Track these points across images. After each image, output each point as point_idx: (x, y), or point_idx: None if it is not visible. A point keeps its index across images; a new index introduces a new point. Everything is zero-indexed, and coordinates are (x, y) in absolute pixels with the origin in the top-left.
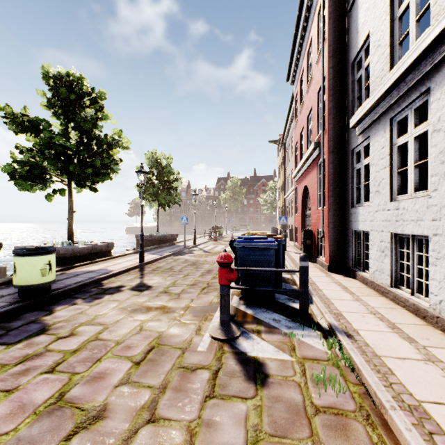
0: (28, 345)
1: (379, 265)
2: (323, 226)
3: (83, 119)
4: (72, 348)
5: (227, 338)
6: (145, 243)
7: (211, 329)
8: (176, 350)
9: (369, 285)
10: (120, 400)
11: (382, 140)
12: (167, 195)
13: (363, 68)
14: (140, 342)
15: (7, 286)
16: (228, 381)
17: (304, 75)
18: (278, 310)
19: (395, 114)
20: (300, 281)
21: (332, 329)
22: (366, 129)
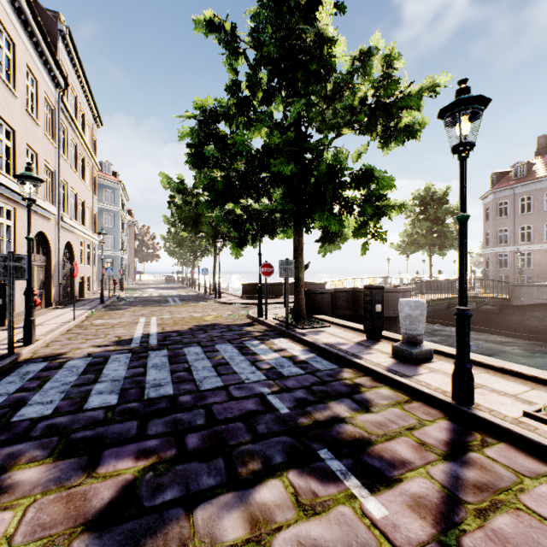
0: None
1: None
2: None
3: None
4: None
5: None
6: None
7: None
8: None
9: None
10: None
11: None
12: None
13: None
14: None
15: None
16: None
17: None
18: None
19: None
20: None
21: None
22: None
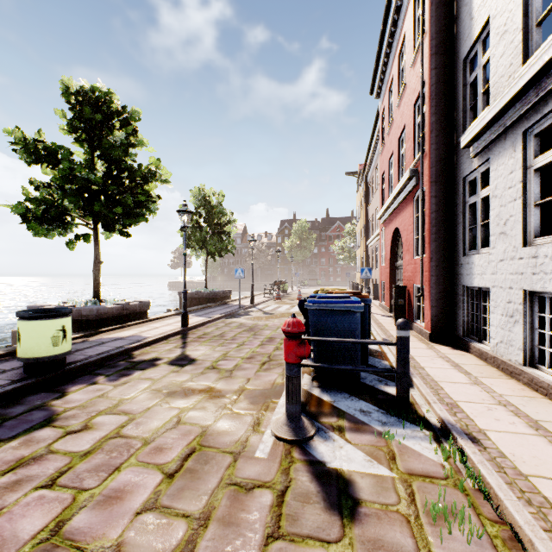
0: (26, 443)
1: (506, 335)
2: (422, 281)
3: (111, 145)
4: (83, 449)
5: (296, 438)
6: (190, 302)
7: (273, 425)
8: (225, 455)
9: (490, 362)
10: (141, 538)
11: (509, 161)
12: (217, 242)
13: (479, 66)
14: (175, 441)
15: (12, 358)
16: (300, 509)
17: (394, 84)
18: (366, 396)
19: (532, 124)
20: (397, 358)
21: (447, 429)
22: (485, 149)
